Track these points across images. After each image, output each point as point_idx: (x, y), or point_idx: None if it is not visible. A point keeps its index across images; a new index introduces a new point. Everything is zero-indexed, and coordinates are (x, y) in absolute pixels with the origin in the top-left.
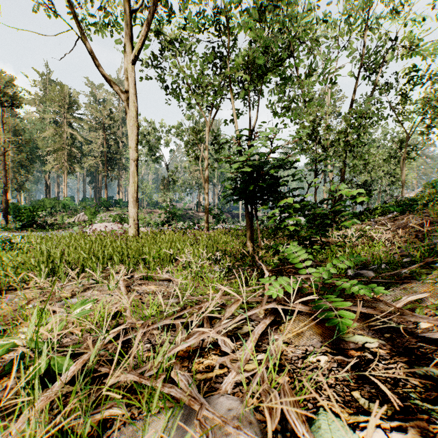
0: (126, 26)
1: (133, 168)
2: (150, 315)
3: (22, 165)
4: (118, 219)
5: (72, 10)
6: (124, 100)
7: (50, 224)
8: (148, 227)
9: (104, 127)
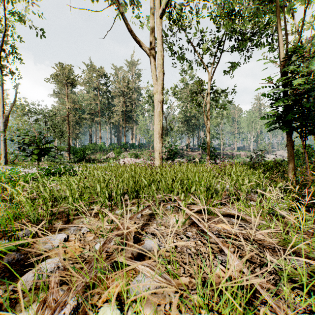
0: None
1: (159, 108)
2: None
3: (77, 122)
4: (134, 156)
5: None
6: (149, 55)
7: (93, 159)
8: None
9: (123, 94)
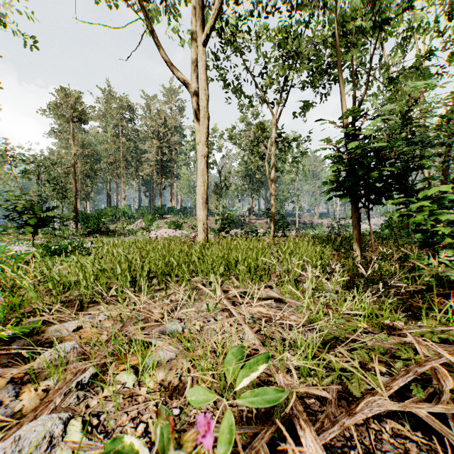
0: (198, 3)
1: (203, 165)
2: (318, 374)
3: (88, 176)
4: (173, 226)
5: (139, 1)
6: (191, 92)
7: (112, 230)
8: None
9: (158, 136)
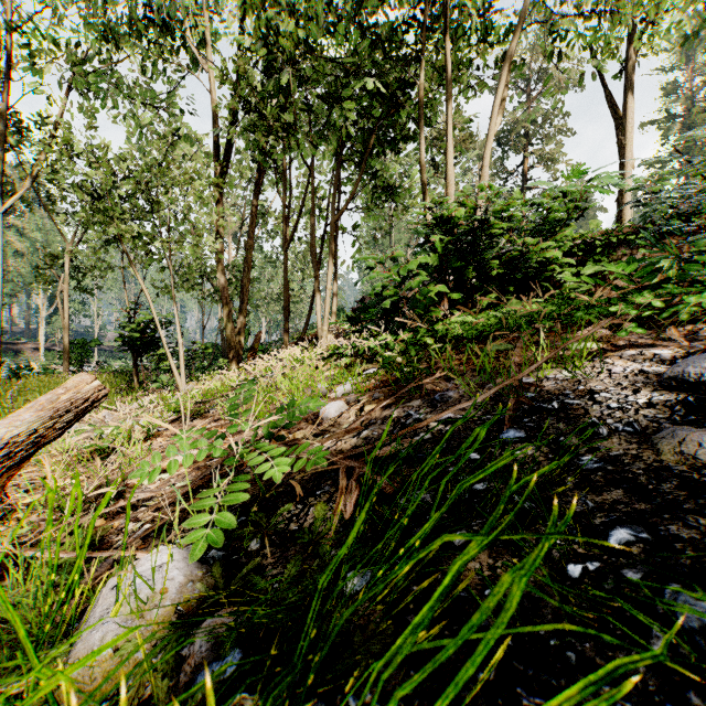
0: None
1: None
2: None
3: None
4: None
5: None
6: None
7: None
8: None
9: None
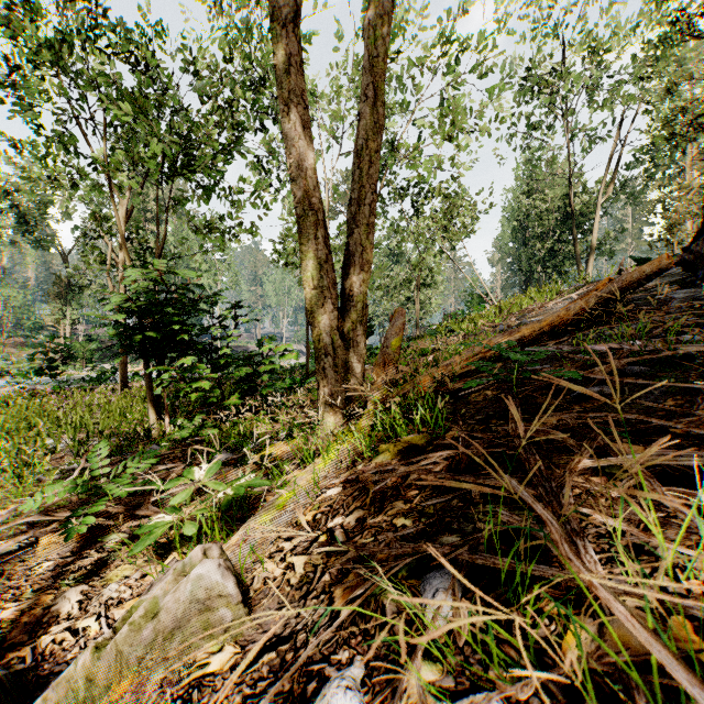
0: None
1: None
2: None
3: None
4: None
5: None
6: None
7: None
8: (11, 377)
9: None
